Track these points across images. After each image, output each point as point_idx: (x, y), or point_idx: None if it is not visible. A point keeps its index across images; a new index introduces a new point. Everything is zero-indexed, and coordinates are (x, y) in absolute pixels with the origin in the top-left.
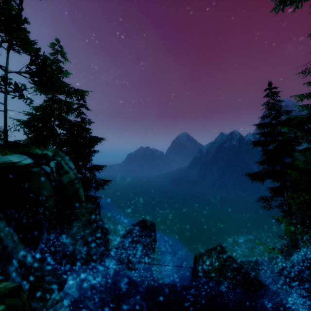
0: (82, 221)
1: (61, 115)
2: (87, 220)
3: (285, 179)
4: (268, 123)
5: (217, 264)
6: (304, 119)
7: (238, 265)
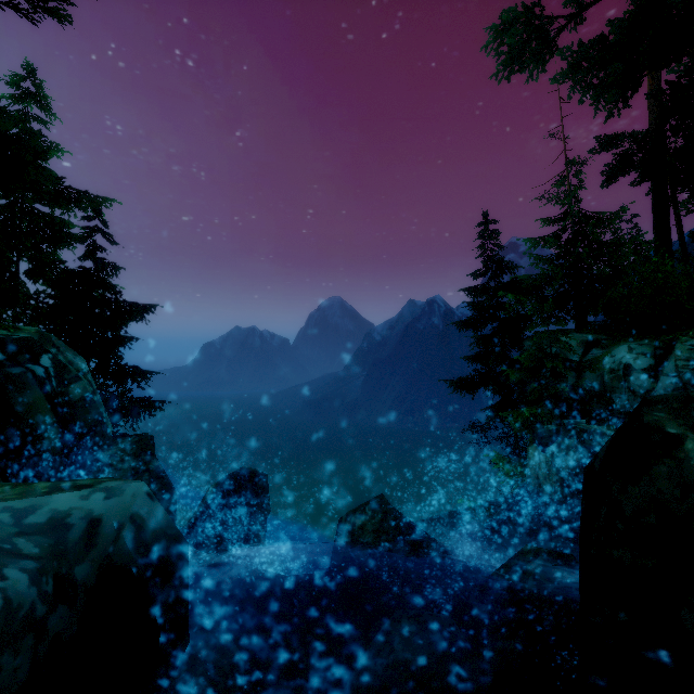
0: (120, 471)
1: (38, 249)
2: (130, 469)
3: (510, 388)
4: (483, 287)
5: (372, 523)
6: (537, 283)
7: (405, 520)
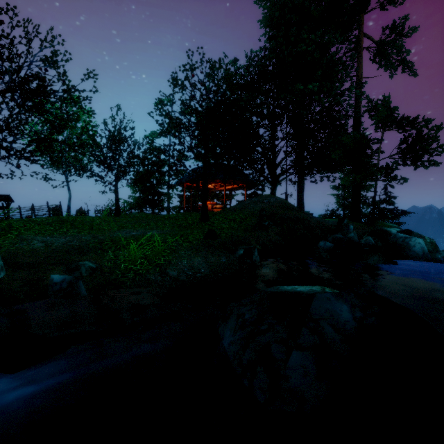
0: None
1: None
2: None
3: None
4: None
5: None
6: None
7: None
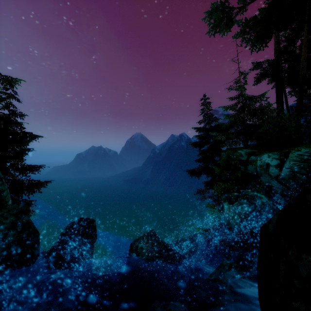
0: (4, 224)
1: None
2: (10, 222)
3: (215, 174)
4: (203, 128)
5: (147, 246)
6: (227, 126)
7: (163, 244)
